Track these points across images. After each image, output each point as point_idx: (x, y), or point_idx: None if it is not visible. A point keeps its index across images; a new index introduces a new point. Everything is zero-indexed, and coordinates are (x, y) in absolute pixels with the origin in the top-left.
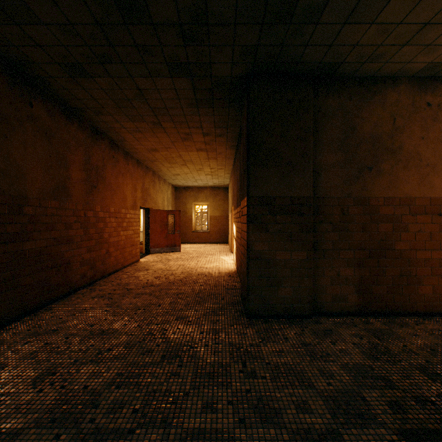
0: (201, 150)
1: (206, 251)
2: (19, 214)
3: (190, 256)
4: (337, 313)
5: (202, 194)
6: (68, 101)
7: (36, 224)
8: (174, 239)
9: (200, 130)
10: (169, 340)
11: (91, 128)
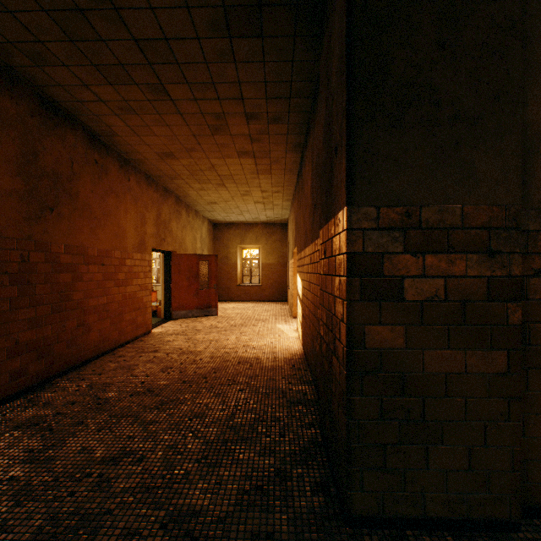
0: (245, 154)
1: (255, 315)
2: None
3: (231, 324)
4: None
5: (251, 233)
6: None
7: None
8: (208, 297)
9: (240, 107)
10: None
11: (40, 99)
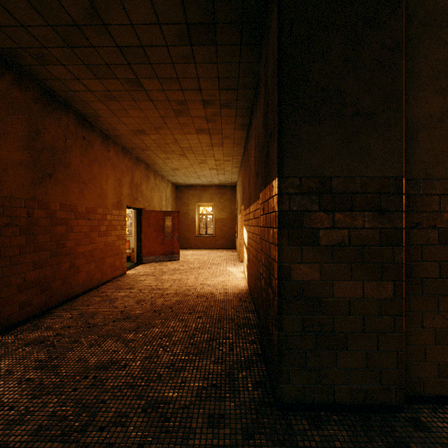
0: (202, 131)
1: (210, 260)
2: None
3: (191, 267)
4: (447, 397)
5: (207, 193)
6: None
7: None
8: (172, 245)
9: (198, 96)
10: None
11: (41, 90)
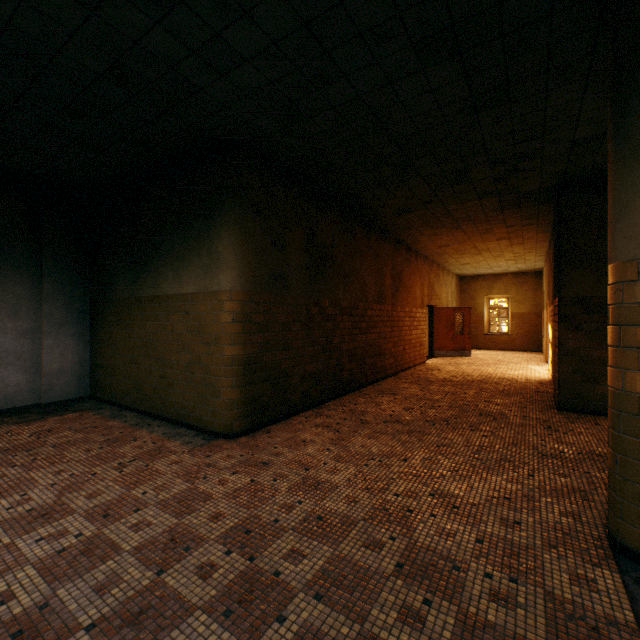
0: (501, 239)
1: (505, 359)
2: (365, 315)
3: (485, 362)
4: None
5: (499, 283)
6: (386, 227)
7: (371, 322)
8: (462, 341)
9: (502, 225)
10: (481, 409)
11: (394, 239)
